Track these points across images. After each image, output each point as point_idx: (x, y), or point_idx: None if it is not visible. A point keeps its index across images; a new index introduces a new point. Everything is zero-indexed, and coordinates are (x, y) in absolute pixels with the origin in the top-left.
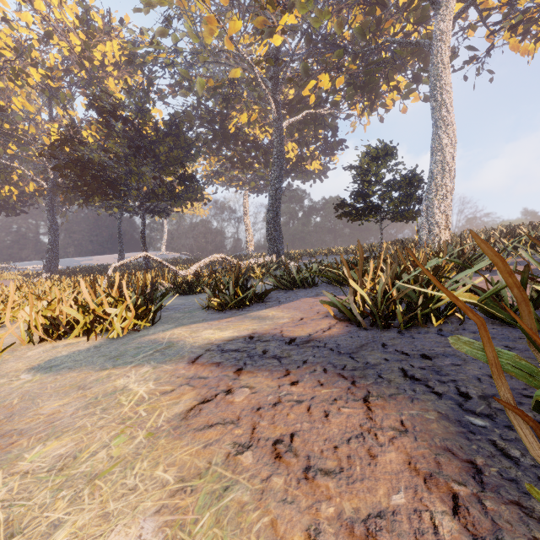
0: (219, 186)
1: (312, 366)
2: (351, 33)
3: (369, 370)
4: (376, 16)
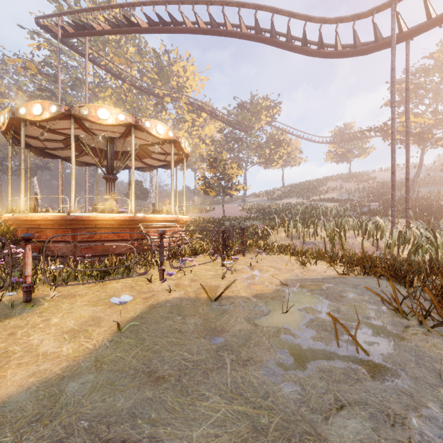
0: None
1: None
2: None
3: None
4: None
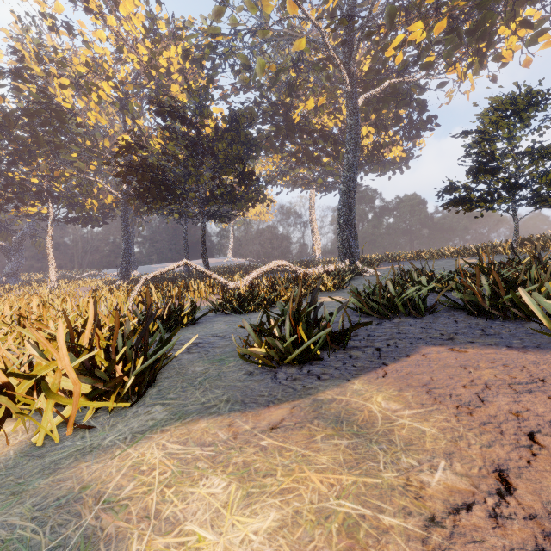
0: (284, 187)
1: None
2: None
3: None
4: None
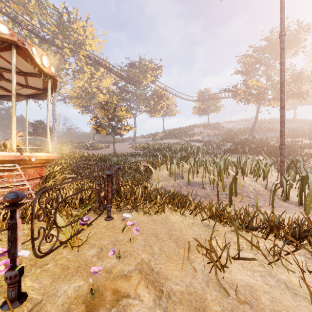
0: None
1: None
2: None
3: None
4: None
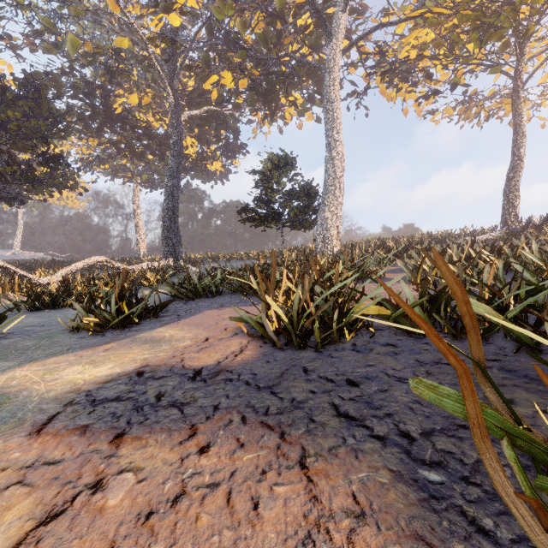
0: (101, 174)
1: (227, 414)
2: (253, 39)
3: (297, 412)
4: (277, 29)
